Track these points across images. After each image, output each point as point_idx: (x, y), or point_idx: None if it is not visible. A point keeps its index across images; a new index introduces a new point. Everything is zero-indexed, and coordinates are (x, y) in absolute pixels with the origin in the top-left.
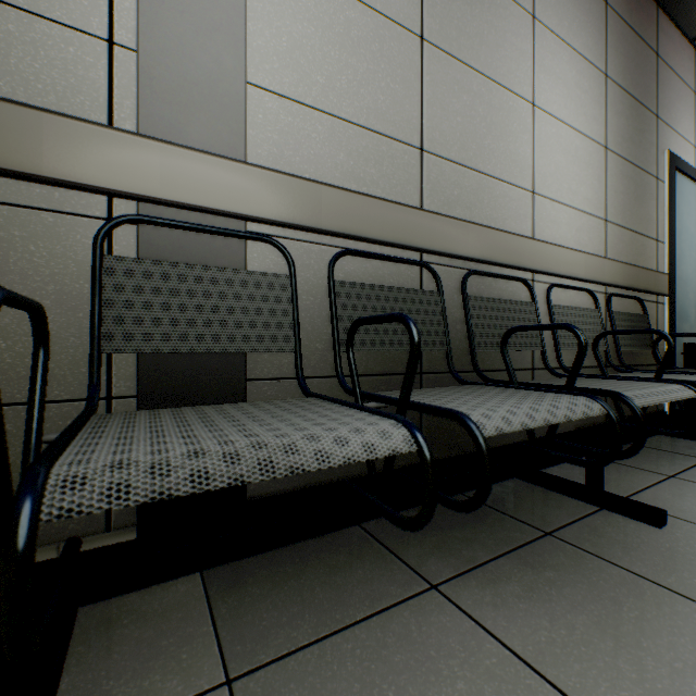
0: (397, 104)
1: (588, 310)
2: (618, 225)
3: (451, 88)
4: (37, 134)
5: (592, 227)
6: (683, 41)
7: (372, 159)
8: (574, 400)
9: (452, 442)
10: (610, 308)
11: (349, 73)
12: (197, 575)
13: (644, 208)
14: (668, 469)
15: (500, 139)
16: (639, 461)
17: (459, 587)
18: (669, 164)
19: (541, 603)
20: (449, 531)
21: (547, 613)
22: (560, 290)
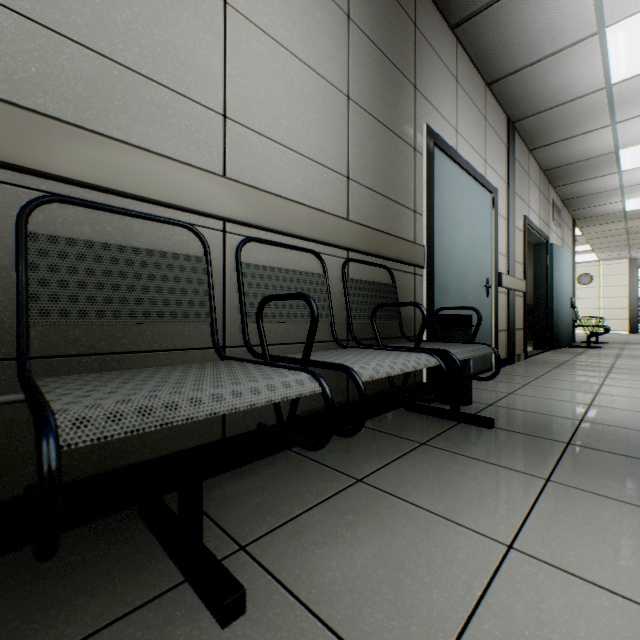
0: None
1: (310, 274)
2: (366, 187)
3: None
4: None
5: (328, 182)
6: (445, 26)
7: None
8: None
9: (26, 471)
10: (344, 274)
11: None
12: None
13: (400, 175)
14: (368, 466)
15: (155, 23)
16: (348, 455)
17: None
18: (427, 138)
19: None
20: None
21: None
22: (276, 249)
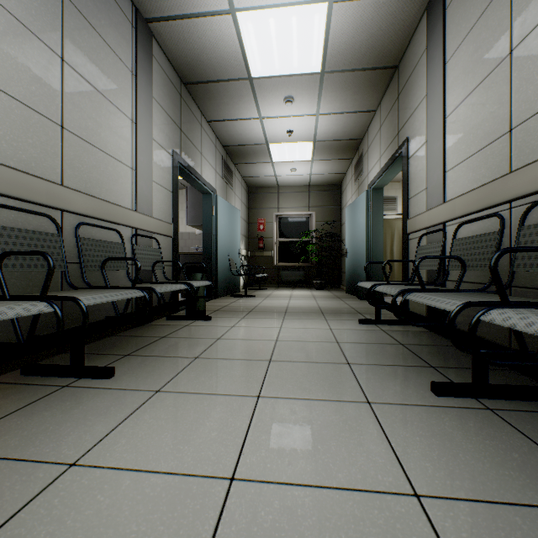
0: (495, 118)
1: None
2: None
3: (535, 53)
4: (415, 222)
5: None
6: None
7: (482, 164)
8: (398, 289)
9: (537, 347)
10: None
11: (473, 130)
12: (419, 330)
13: None
14: None
15: None
16: None
17: (399, 346)
18: None
19: (386, 350)
20: (439, 354)
21: (382, 349)
22: None
